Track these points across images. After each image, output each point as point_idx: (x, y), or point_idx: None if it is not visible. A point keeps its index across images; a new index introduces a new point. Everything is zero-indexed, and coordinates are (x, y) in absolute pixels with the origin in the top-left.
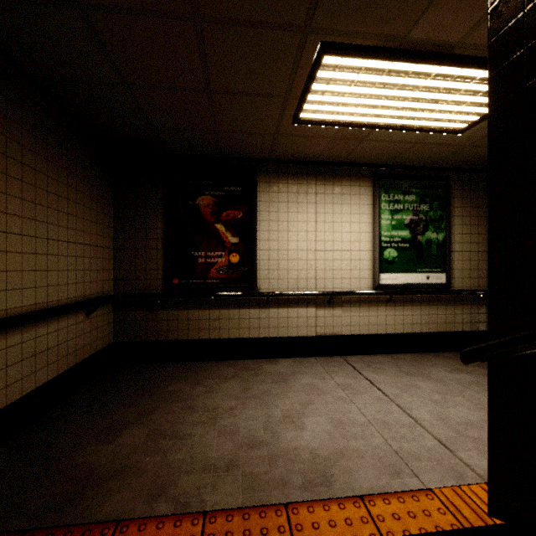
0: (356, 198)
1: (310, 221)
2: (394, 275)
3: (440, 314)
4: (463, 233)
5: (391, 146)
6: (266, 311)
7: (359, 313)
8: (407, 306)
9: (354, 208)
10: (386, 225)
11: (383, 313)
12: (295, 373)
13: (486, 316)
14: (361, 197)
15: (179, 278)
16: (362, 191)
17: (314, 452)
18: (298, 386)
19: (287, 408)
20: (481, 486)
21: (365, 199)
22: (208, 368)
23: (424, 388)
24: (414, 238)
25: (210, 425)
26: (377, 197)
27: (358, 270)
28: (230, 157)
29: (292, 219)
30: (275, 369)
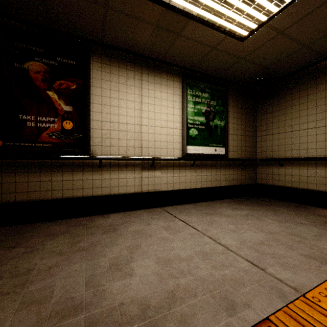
0: (171, 89)
1: (137, 101)
2: (196, 148)
3: (222, 174)
4: (234, 123)
5: (197, 48)
6: (99, 174)
7: (173, 174)
8: (203, 169)
9: (170, 97)
10: (191, 112)
11: (189, 174)
12: (124, 222)
13: (245, 176)
14: (174, 89)
15: (3, 140)
16: (175, 85)
17: (144, 303)
18: (127, 233)
19: (115, 255)
20: (302, 299)
21: (177, 91)
22: (37, 229)
23: (221, 222)
24: (208, 123)
25: (12, 295)
26: (185, 90)
27: (173, 142)
28: (64, 31)
29: (122, 97)
30: (106, 222)
